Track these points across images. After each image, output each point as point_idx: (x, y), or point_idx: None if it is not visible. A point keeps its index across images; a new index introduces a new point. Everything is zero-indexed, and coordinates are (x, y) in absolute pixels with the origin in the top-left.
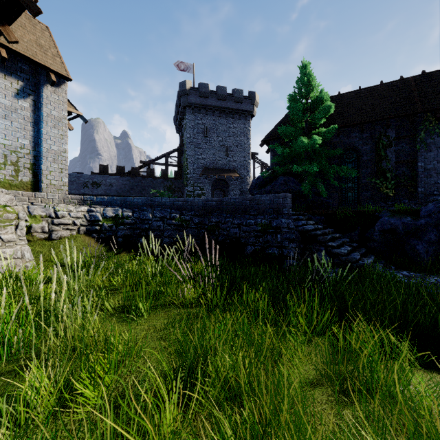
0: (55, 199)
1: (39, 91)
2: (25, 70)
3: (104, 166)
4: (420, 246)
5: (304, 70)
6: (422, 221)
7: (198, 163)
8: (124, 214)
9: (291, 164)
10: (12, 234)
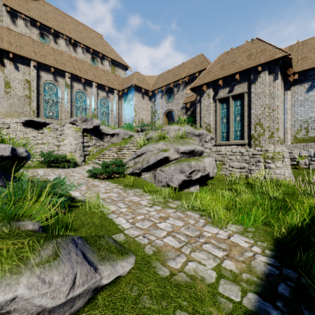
0: None
1: None
2: (312, 74)
3: None
4: None
5: None
6: None
7: None
8: None
9: None
10: (280, 164)
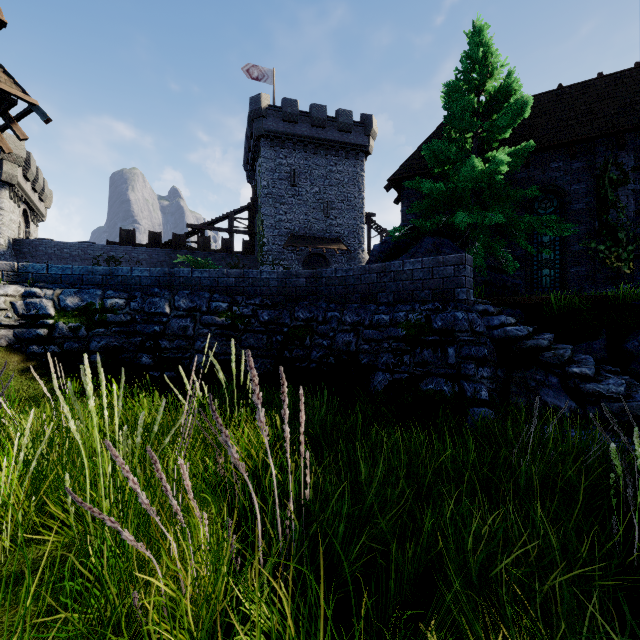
0: None
1: None
2: None
3: (128, 232)
4: None
5: (469, 42)
6: None
7: (280, 228)
8: (106, 301)
9: (444, 216)
10: None
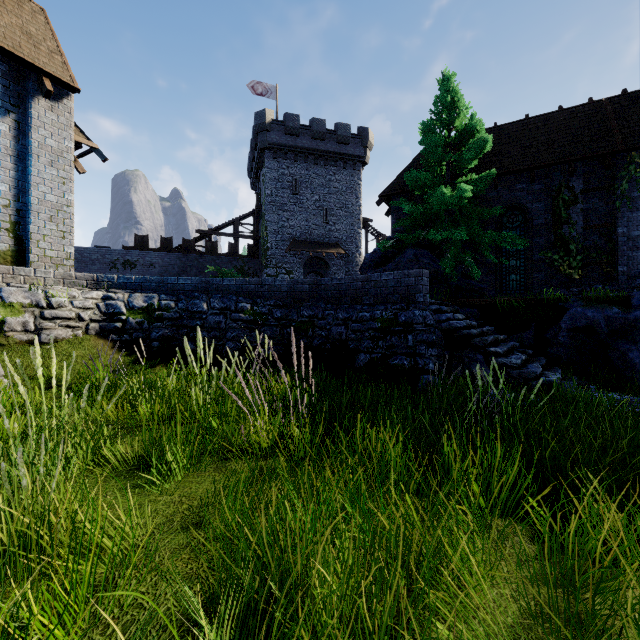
0: (48, 279)
1: (26, 106)
2: (2, 71)
3: (142, 237)
4: (635, 353)
5: (444, 86)
6: (637, 313)
7: (283, 234)
8: (162, 303)
9: (424, 230)
10: None
